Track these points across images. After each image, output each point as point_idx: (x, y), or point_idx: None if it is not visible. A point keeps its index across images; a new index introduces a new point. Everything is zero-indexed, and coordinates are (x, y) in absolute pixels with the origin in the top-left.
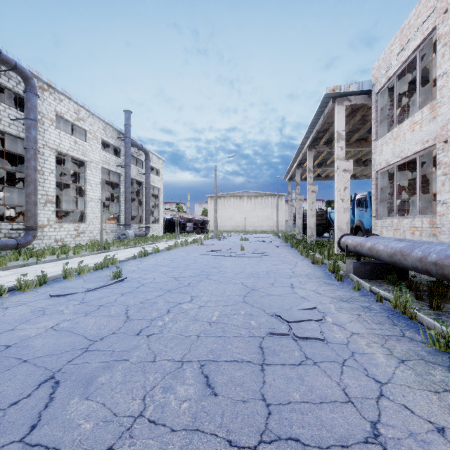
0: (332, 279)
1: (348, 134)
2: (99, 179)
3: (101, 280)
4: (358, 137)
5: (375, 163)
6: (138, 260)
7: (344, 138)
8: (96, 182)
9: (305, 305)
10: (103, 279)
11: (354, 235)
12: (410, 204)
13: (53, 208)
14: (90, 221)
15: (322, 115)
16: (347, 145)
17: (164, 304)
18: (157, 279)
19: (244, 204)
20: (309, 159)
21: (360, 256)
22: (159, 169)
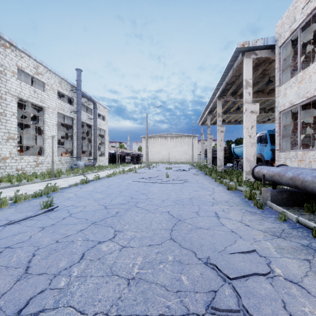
0: (251, 206)
1: None
2: (55, 122)
3: (31, 210)
4: (257, 89)
5: (279, 105)
6: (79, 187)
7: (251, 85)
8: (53, 124)
9: (240, 245)
10: (34, 208)
11: (266, 166)
12: (308, 140)
13: (15, 143)
14: (47, 154)
15: (231, 69)
16: None
17: (81, 244)
18: (88, 207)
19: (168, 143)
20: (218, 107)
21: (276, 184)
22: (105, 116)
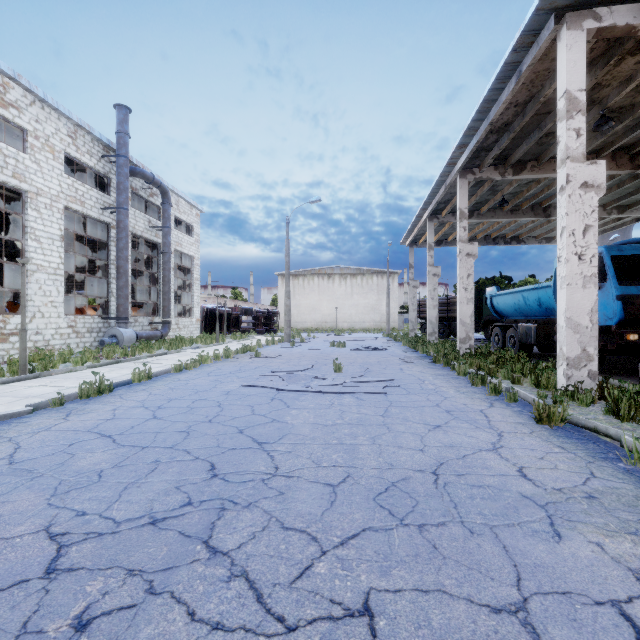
0: None
1: (541, 141)
2: (59, 230)
3: None
4: None
5: None
6: (65, 409)
7: (583, 107)
8: (52, 235)
9: None
10: None
11: None
12: None
13: None
14: (35, 310)
15: (512, 77)
16: (534, 168)
17: None
18: None
19: (335, 287)
20: (461, 194)
21: None
22: (193, 225)
